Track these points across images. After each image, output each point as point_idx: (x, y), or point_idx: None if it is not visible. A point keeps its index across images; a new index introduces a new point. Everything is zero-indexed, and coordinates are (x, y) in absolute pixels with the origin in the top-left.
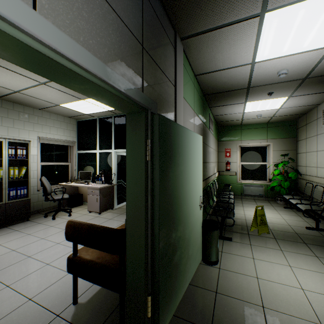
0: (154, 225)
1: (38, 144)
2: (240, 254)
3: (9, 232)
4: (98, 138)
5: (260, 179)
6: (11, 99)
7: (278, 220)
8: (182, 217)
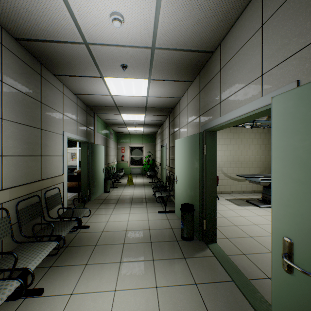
0: (89, 172)
1: None
2: (119, 190)
3: None
4: None
5: (140, 165)
6: None
7: (141, 181)
8: (97, 172)
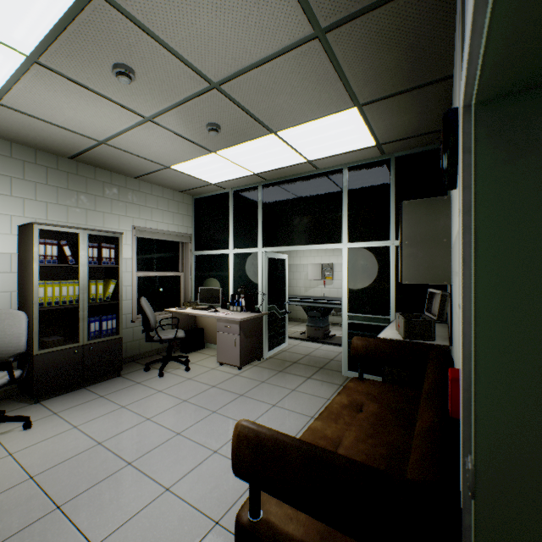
0: None
1: (133, 239)
2: None
3: (89, 399)
4: (232, 227)
5: None
6: (92, 159)
7: None
8: None
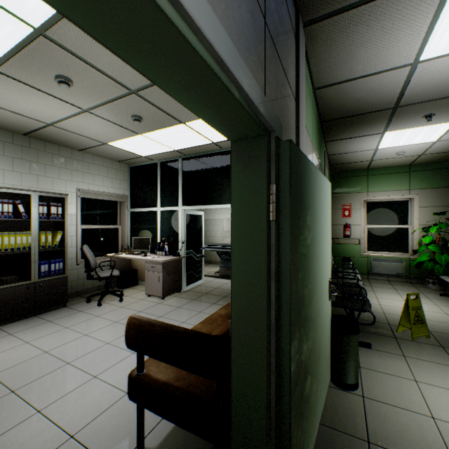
0: (281, 333)
1: (78, 199)
2: (391, 373)
3: (40, 324)
4: (159, 190)
5: (398, 250)
6: (42, 136)
7: (438, 316)
8: (313, 316)
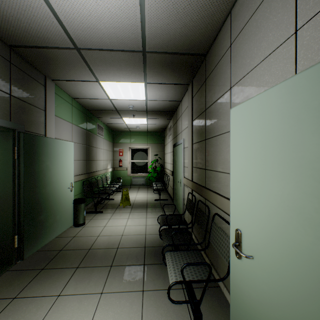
0: (21, 195)
1: None
2: (103, 218)
3: None
4: None
5: (144, 172)
6: None
7: (143, 198)
8: (48, 194)
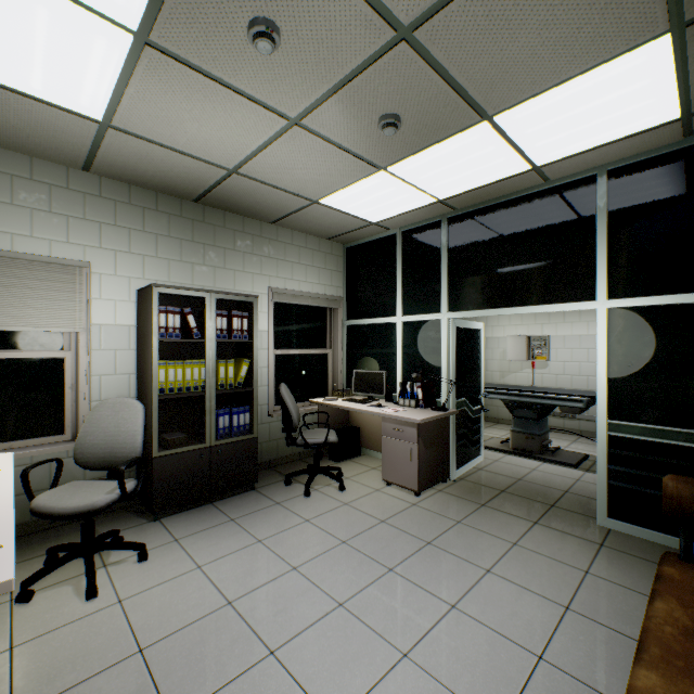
0: None
1: (270, 304)
2: None
3: (217, 523)
4: (400, 284)
5: None
6: (220, 200)
7: None
8: None
